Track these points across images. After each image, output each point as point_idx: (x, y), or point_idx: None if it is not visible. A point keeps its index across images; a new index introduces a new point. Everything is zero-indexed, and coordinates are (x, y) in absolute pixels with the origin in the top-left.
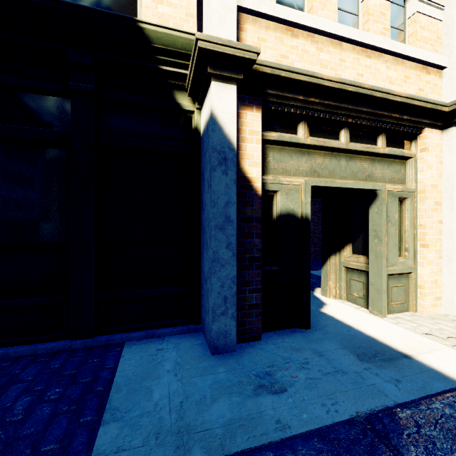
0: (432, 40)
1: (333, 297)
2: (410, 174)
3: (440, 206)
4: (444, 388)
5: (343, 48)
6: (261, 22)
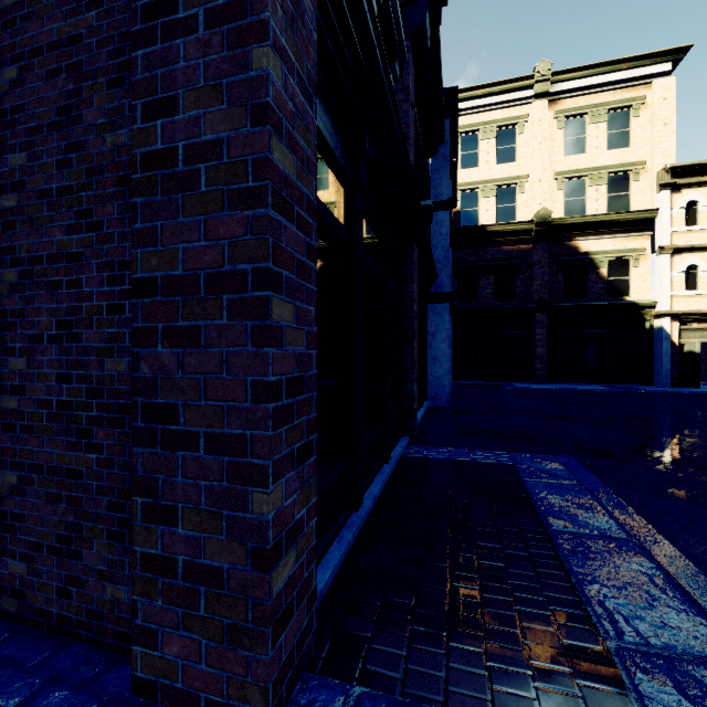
0: None
1: None
2: None
3: None
4: None
5: None
6: (678, 296)
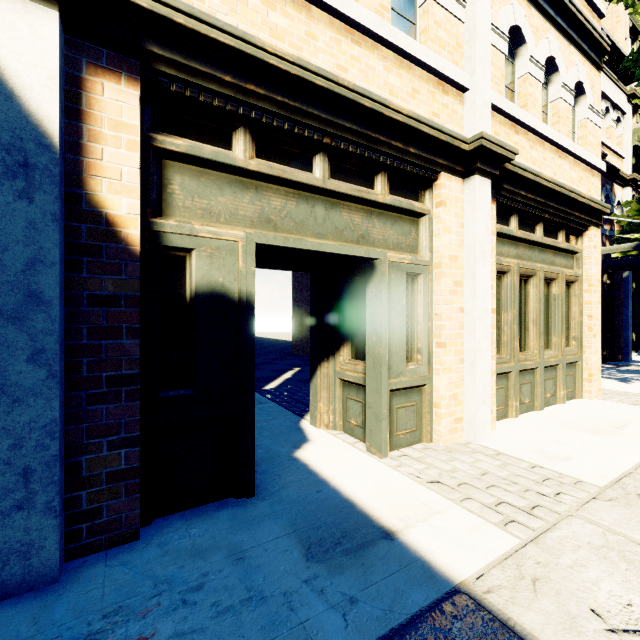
0: (450, 47)
1: (324, 427)
2: (423, 239)
3: (461, 287)
4: (424, 603)
5: (312, 15)
6: None
